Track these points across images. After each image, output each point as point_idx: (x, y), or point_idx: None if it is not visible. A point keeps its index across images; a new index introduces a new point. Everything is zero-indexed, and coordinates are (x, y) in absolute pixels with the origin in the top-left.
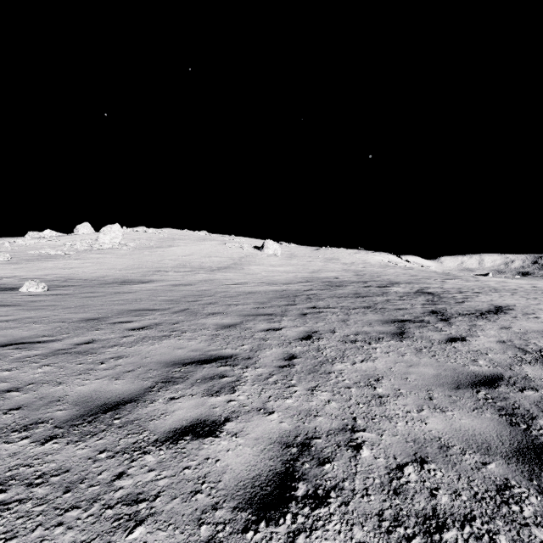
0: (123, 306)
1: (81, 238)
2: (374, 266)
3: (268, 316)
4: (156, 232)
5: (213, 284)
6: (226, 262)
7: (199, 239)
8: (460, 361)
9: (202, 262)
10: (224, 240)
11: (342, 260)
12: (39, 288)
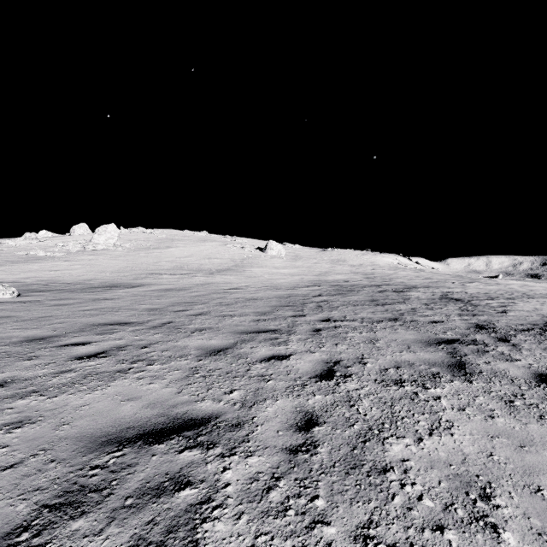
0: (92, 318)
1: (75, 239)
2: (384, 268)
3: (271, 333)
4: (154, 232)
5: (210, 289)
6: (226, 264)
7: (200, 240)
8: None
9: (201, 264)
10: (225, 241)
11: (349, 262)
12: (6, 293)
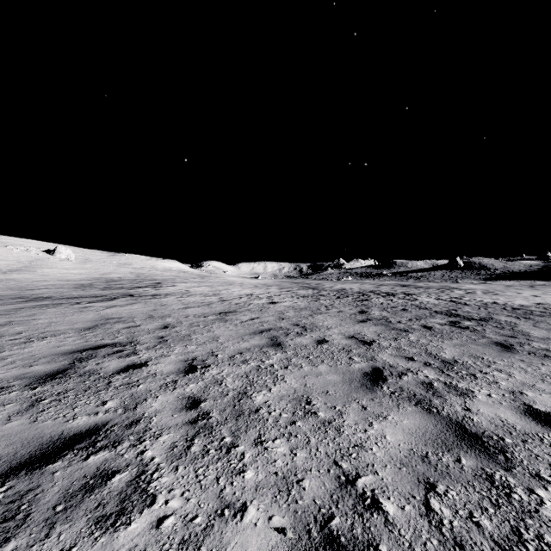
0: None
1: None
2: (158, 270)
3: (68, 289)
4: None
5: (18, 281)
6: (15, 265)
7: None
8: (122, 291)
9: None
10: (3, 242)
11: (134, 265)
12: None
